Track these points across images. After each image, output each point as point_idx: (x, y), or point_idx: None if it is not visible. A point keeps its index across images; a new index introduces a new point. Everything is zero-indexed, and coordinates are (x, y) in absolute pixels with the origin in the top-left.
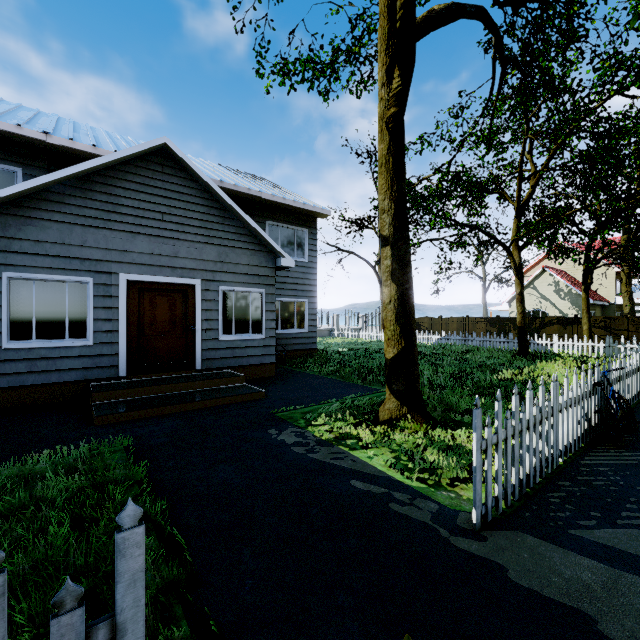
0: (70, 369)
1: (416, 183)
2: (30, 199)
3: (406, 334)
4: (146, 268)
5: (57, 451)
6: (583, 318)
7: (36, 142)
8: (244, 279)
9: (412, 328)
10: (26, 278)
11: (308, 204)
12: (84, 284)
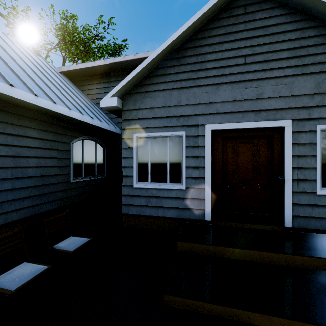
0: (170, 207)
1: None
2: (147, 78)
3: None
4: (228, 116)
5: None
6: None
7: None
8: None
9: None
10: (145, 137)
11: None
12: (179, 137)
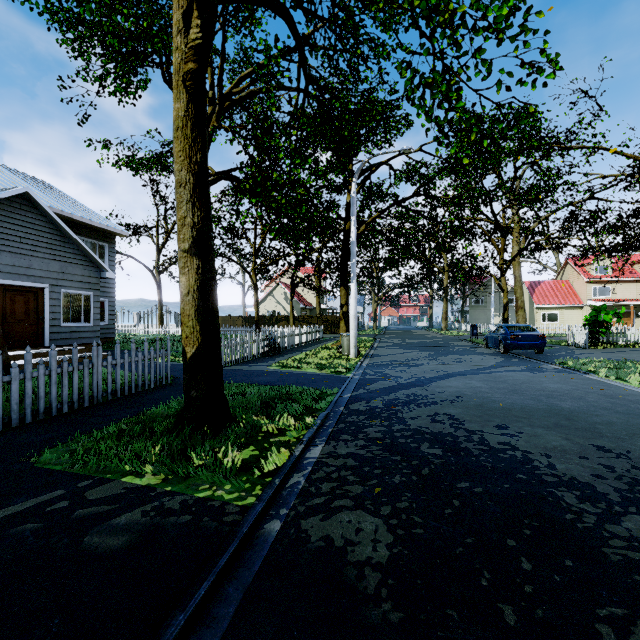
0: None
1: None
2: None
3: None
4: (9, 275)
5: None
6: (291, 316)
7: None
8: (79, 285)
9: None
10: None
11: (111, 226)
12: None
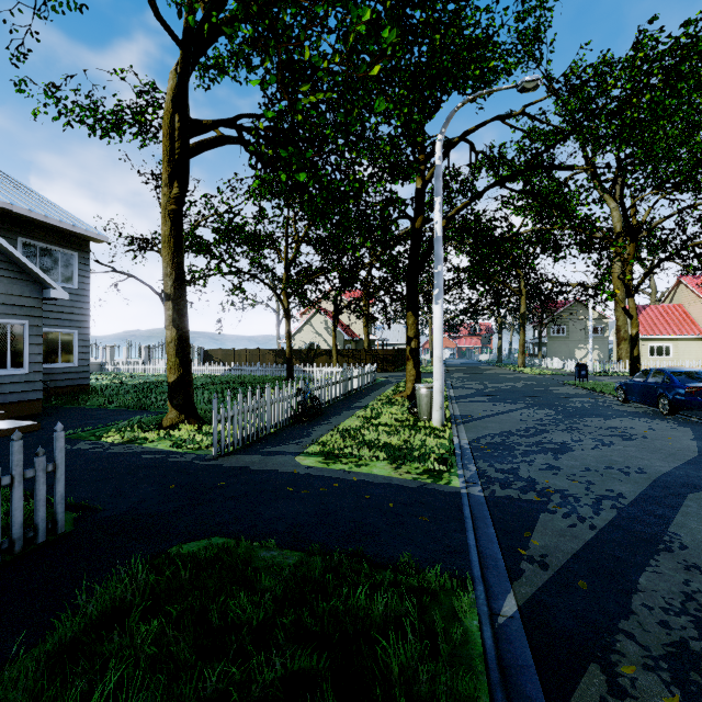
0: None
1: (207, 217)
2: None
3: (184, 364)
4: None
5: None
6: (333, 351)
7: None
8: None
9: (189, 360)
10: None
11: (79, 227)
12: None
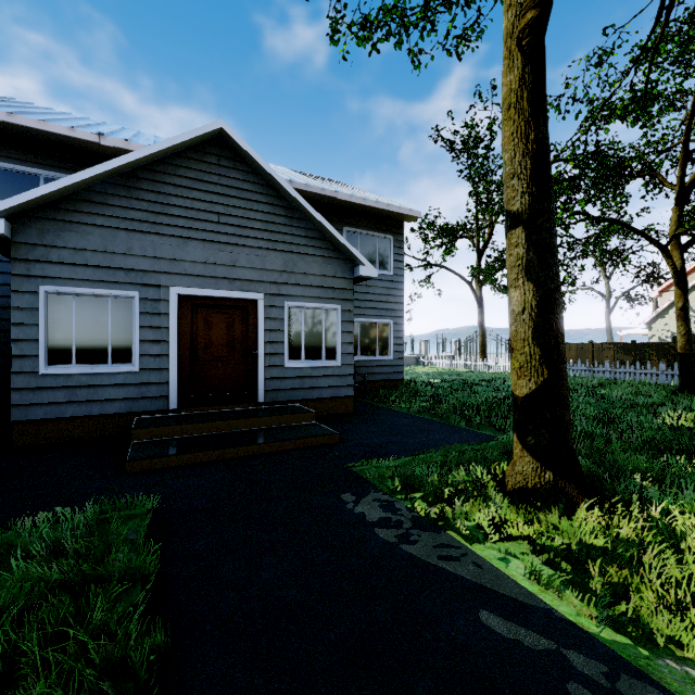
0: (113, 399)
1: None
2: (70, 200)
3: (550, 359)
4: (200, 280)
5: (57, 514)
6: None
7: (90, 145)
8: (315, 293)
9: (560, 350)
10: (65, 292)
11: (393, 205)
12: (129, 299)
